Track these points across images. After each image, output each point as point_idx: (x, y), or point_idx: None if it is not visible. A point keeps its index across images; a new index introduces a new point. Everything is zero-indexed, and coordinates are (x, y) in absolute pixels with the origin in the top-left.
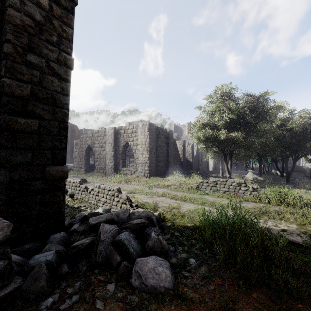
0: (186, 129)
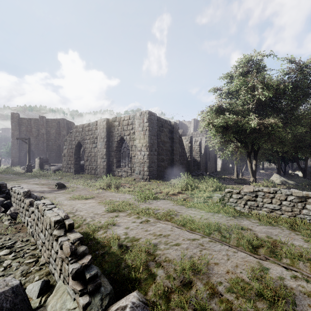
0: (191, 126)
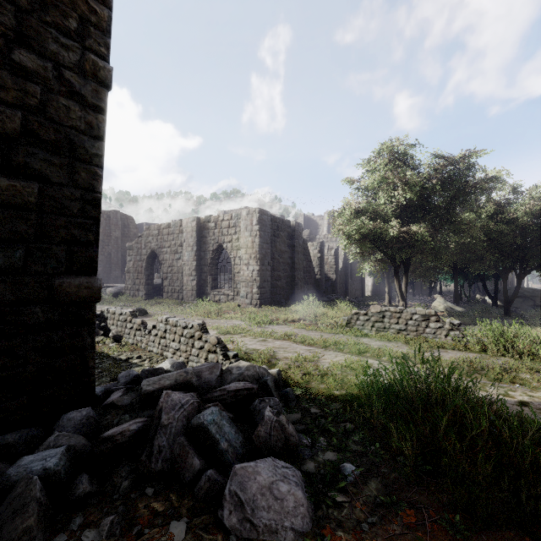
0: (324, 224)
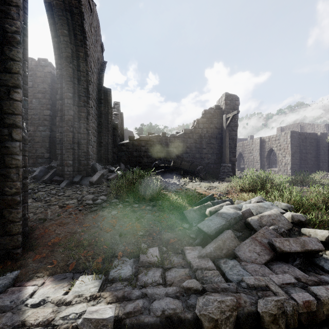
0: None
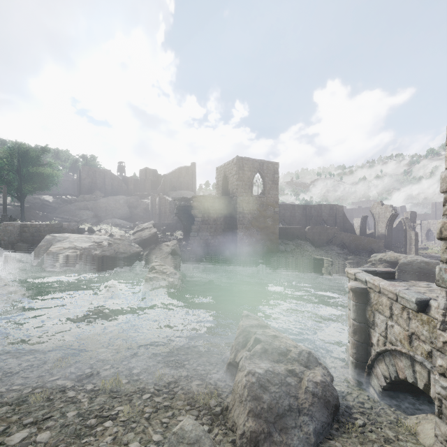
0: None
